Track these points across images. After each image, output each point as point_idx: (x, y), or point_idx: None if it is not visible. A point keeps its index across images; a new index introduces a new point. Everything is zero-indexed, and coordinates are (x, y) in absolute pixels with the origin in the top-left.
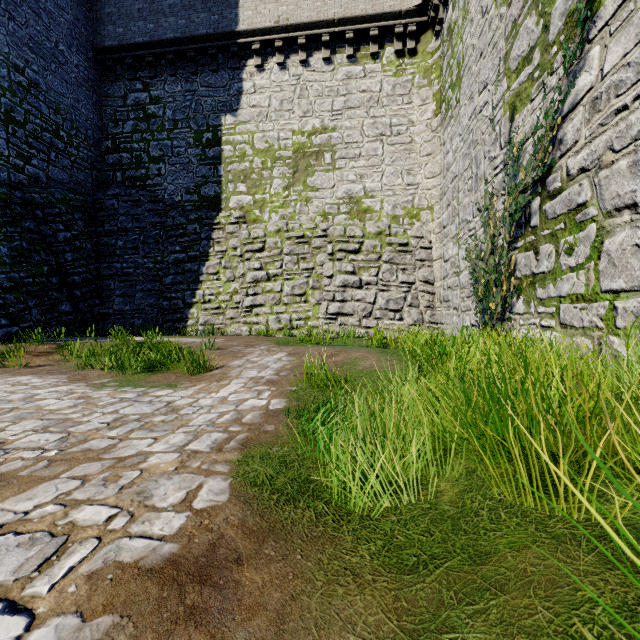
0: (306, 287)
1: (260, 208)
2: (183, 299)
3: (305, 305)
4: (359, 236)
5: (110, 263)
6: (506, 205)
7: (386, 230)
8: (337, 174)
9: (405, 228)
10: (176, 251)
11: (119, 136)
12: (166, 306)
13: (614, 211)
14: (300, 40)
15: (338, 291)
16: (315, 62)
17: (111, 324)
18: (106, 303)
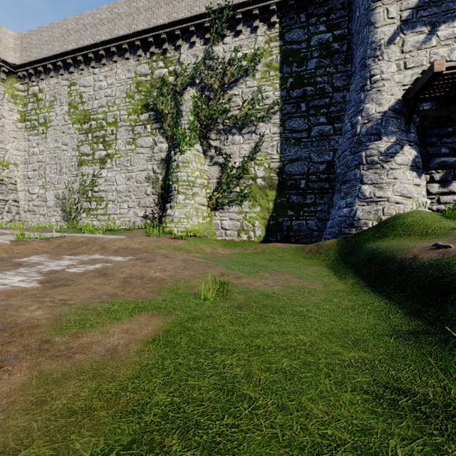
0: None
1: None
2: None
3: None
4: None
5: None
6: (80, 188)
7: None
8: None
9: None
10: None
11: None
12: None
13: (110, 200)
14: None
15: None
16: None
17: None
18: None
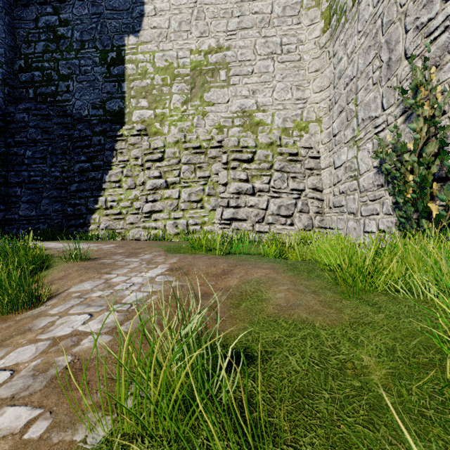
0: (202, 194)
1: (160, 121)
2: (86, 205)
3: (201, 211)
4: (252, 146)
5: (18, 171)
6: None
7: (277, 141)
8: (231, 90)
9: (294, 139)
10: (81, 161)
11: (31, 56)
12: (70, 212)
13: None
14: None
15: (232, 198)
16: None
17: (16, 229)
18: (12, 209)
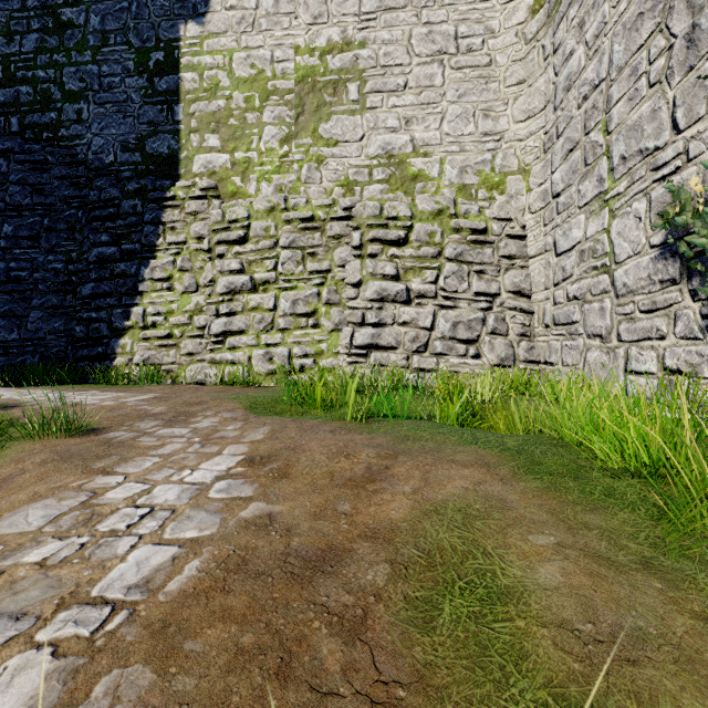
0: (316, 302)
1: (242, 174)
2: (109, 321)
3: (315, 332)
4: (405, 217)
5: None
6: None
7: (450, 207)
8: (368, 117)
9: (480, 205)
10: (102, 242)
11: (14, 58)
12: (80, 333)
13: None
14: None
15: (370, 308)
16: None
17: None
18: None
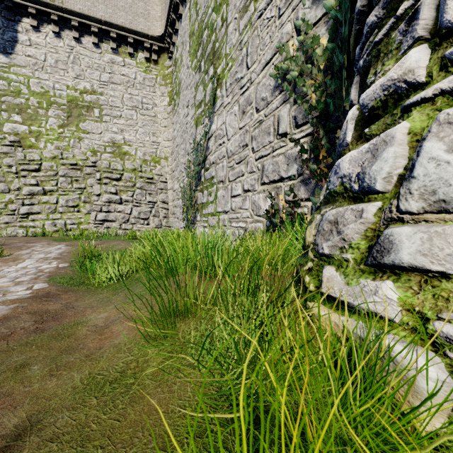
0: (79, 201)
1: (36, 137)
2: None
3: (78, 214)
4: (120, 170)
5: None
6: (193, 169)
7: (139, 168)
8: (104, 125)
9: (151, 168)
10: None
11: None
12: None
13: (219, 182)
14: (73, 22)
15: (104, 205)
16: (86, 42)
17: None
18: None
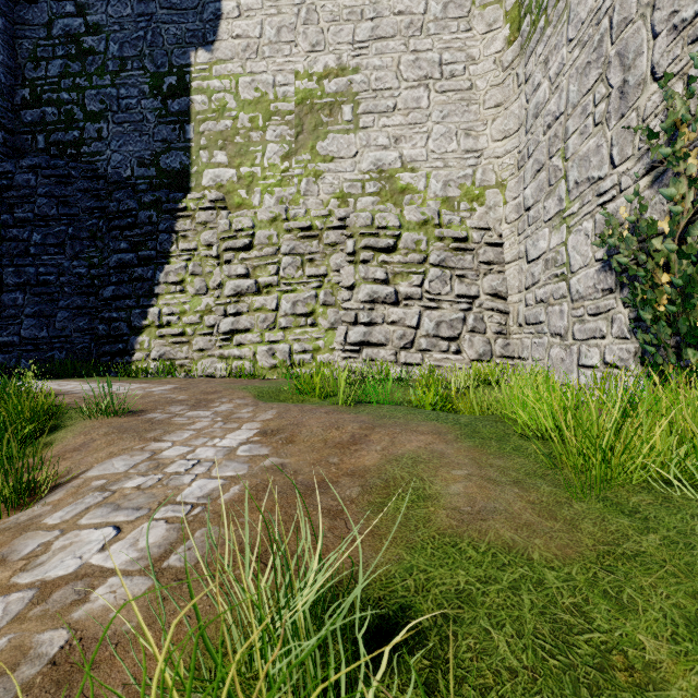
0: (314, 303)
1: (247, 187)
2: (128, 321)
3: (313, 330)
4: (394, 226)
5: (20, 267)
6: None
7: (434, 218)
8: (361, 136)
9: (462, 216)
10: (121, 249)
11: (41, 82)
12: (102, 331)
13: None
14: None
15: (363, 309)
16: None
17: (16, 359)
18: (9, 327)
